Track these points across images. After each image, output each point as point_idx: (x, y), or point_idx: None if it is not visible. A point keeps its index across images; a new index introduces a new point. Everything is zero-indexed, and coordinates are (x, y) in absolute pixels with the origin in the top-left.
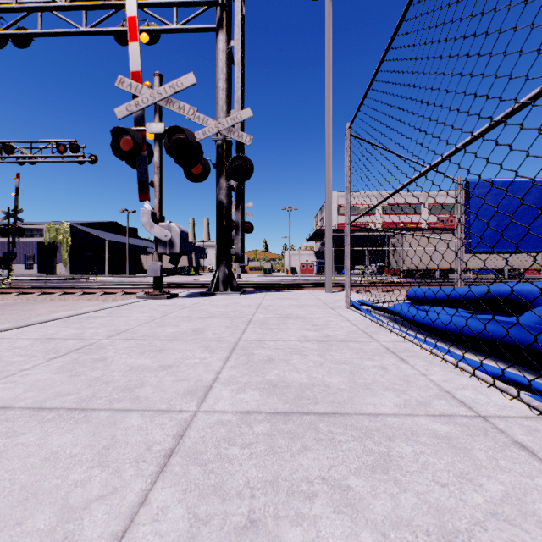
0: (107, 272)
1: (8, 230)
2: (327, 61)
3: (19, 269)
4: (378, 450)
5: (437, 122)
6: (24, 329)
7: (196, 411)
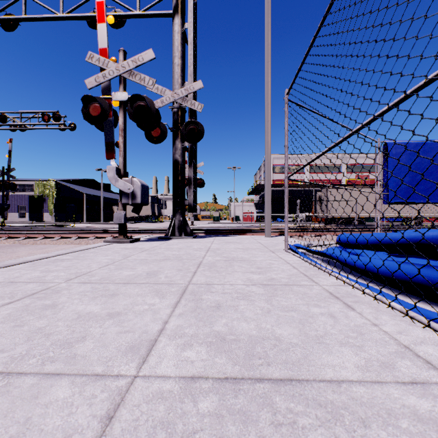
0: (85, 220)
1: (3, 185)
2: (266, 41)
3: (14, 217)
4: None
5: (382, 72)
6: None
7: (135, 376)
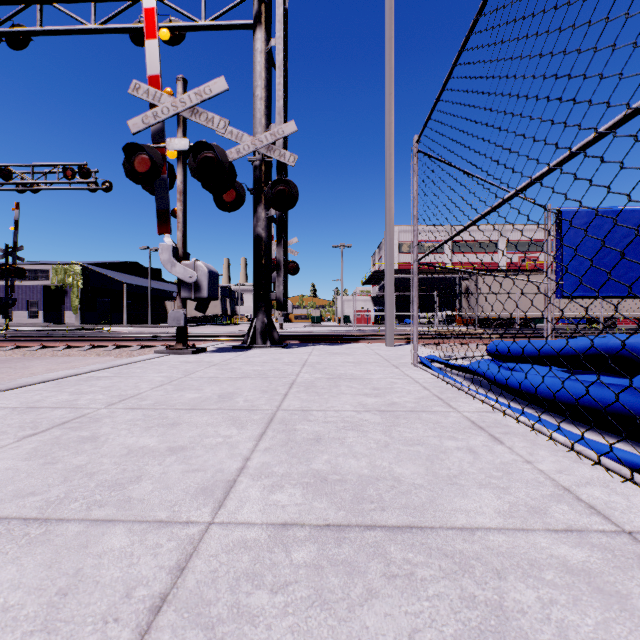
0: (125, 321)
1: (6, 271)
2: (388, 64)
3: (21, 318)
4: (485, 598)
5: (541, 120)
6: (3, 393)
7: (210, 522)
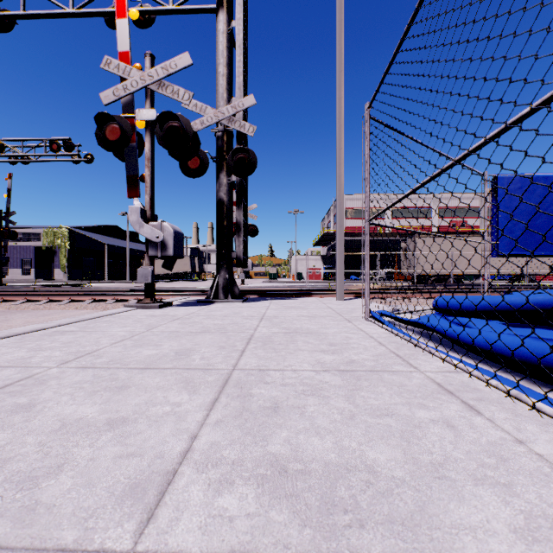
0: (106, 277)
1: None
2: (338, 44)
3: (16, 275)
4: None
5: (520, 57)
6: None
7: (129, 552)
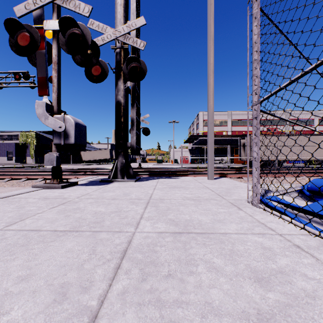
0: None
1: None
2: None
3: (4, 160)
4: None
5: None
6: None
7: None
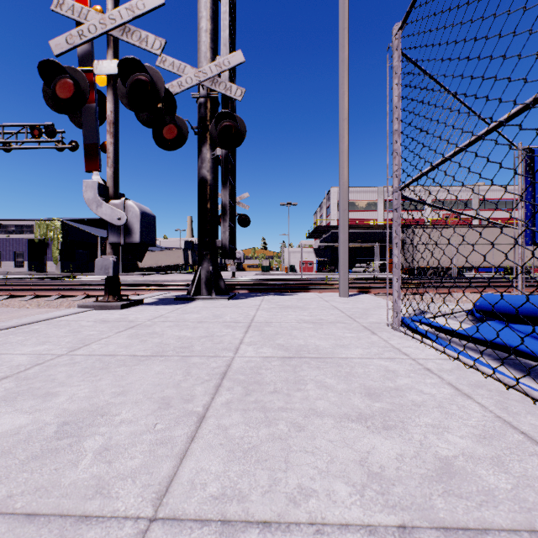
0: None
1: None
2: None
3: (9, 267)
4: None
5: None
6: None
7: None
